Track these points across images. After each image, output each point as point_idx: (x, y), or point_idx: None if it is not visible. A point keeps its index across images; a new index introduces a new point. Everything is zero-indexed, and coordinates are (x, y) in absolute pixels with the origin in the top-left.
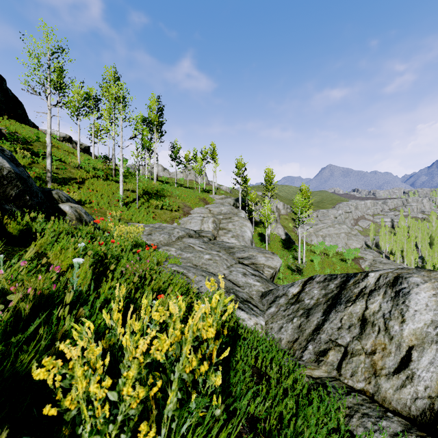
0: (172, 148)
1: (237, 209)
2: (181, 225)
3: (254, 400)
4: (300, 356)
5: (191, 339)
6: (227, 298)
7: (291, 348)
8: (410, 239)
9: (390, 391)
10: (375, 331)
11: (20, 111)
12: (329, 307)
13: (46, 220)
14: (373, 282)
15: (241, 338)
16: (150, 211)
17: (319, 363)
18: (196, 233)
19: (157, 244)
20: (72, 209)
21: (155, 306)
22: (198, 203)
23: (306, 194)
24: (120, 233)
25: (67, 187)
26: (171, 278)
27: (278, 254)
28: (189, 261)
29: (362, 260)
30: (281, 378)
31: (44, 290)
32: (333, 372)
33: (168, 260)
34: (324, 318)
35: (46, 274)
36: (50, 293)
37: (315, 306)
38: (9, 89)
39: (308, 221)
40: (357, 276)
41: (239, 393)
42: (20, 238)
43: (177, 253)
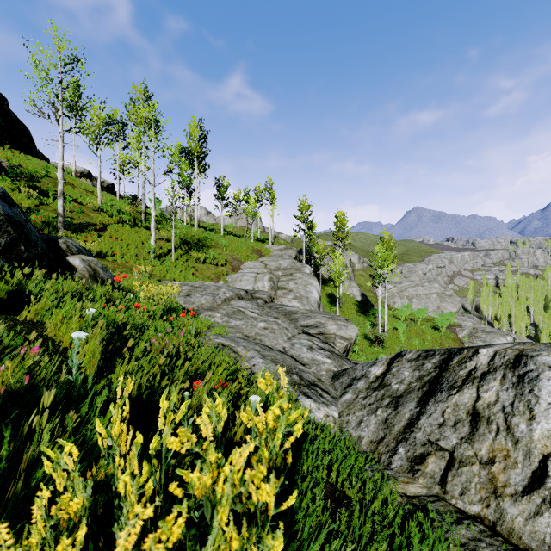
0: (218, 186)
1: (300, 263)
2: (229, 283)
3: (328, 539)
4: (388, 462)
5: (228, 496)
6: (288, 380)
7: (375, 450)
8: (520, 301)
9: (519, 519)
10: (492, 431)
11: (25, 140)
12: (426, 395)
13: (48, 278)
14: (486, 362)
15: (307, 439)
16: (190, 266)
17: (415, 473)
18: (247, 293)
19: (197, 308)
20: (84, 263)
21: (178, 414)
22: (251, 256)
23: (389, 244)
24: (148, 295)
25: (84, 236)
26: (213, 355)
27: (353, 321)
28: (239, 331)
29: (459, 328)
30: (364, 498)
31: (15, 385)
32: (435, 488)
33: (211, 329)
34: (420, 410)
35: (17, 361)
36: (23, 391)
37: (407, 394)
38: (12, 111)
39: (390, 278)
40: (463, 352)
41: (307, 533)
42: (9, 302)
43: (223, 320)
